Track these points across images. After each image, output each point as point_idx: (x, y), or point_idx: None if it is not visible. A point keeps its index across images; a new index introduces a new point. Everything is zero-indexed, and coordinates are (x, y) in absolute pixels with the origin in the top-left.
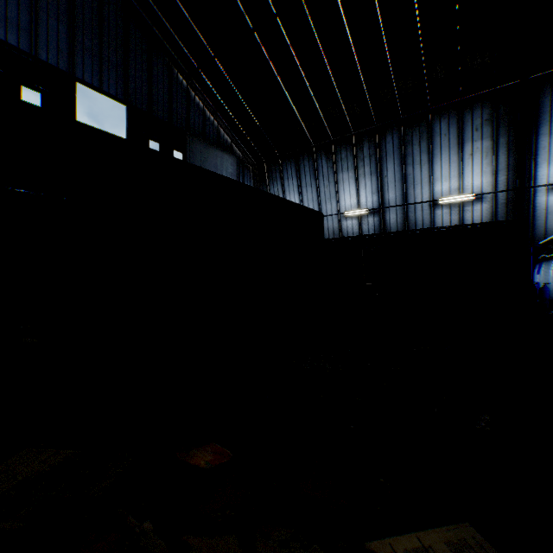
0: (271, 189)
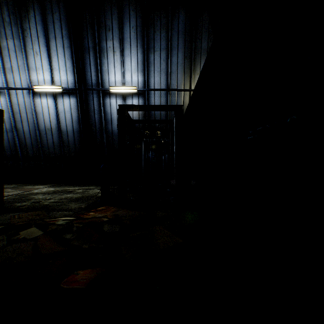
0: None
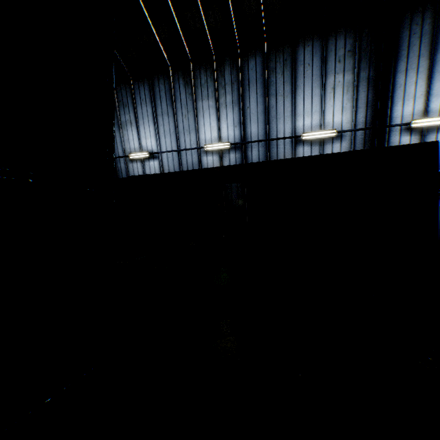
0: (122, 116)
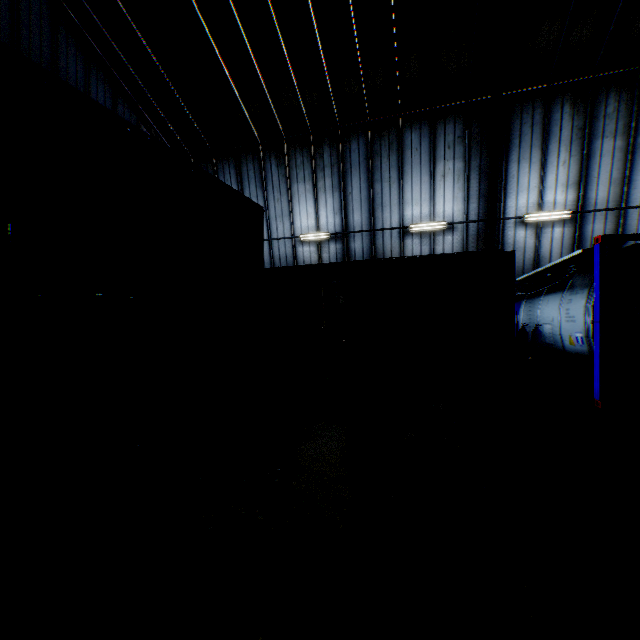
0: None
